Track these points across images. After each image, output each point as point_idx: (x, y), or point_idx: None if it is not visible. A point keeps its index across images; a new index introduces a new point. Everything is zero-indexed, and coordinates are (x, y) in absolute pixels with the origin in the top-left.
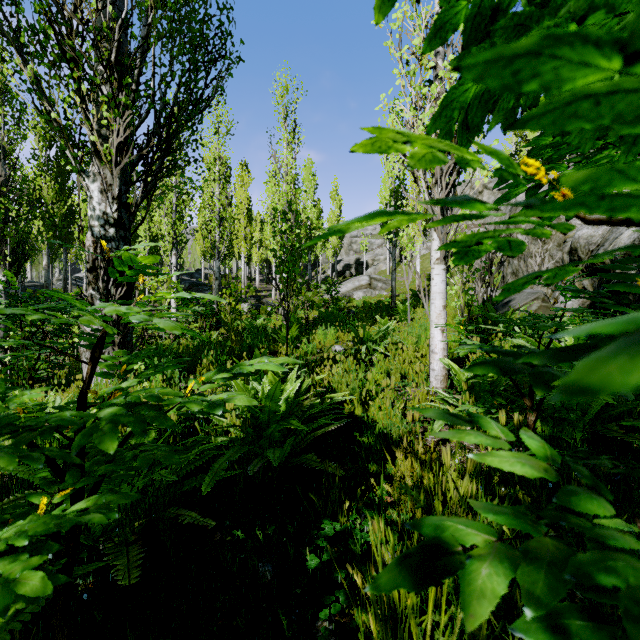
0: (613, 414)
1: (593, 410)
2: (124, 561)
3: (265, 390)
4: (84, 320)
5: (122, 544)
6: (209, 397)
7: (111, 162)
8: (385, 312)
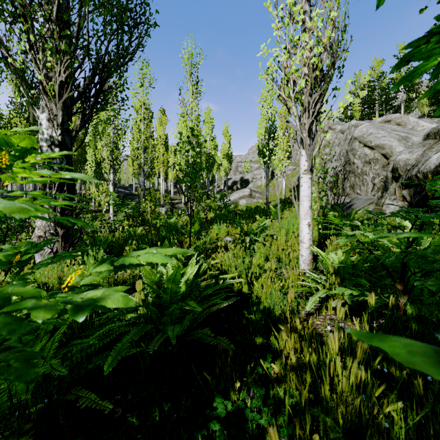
0: None
1: None
2: None
3: (169, 273)
4: None
5: (14, 434)
6: (84, 293)
7: (55, 97)
8: (262, 213)
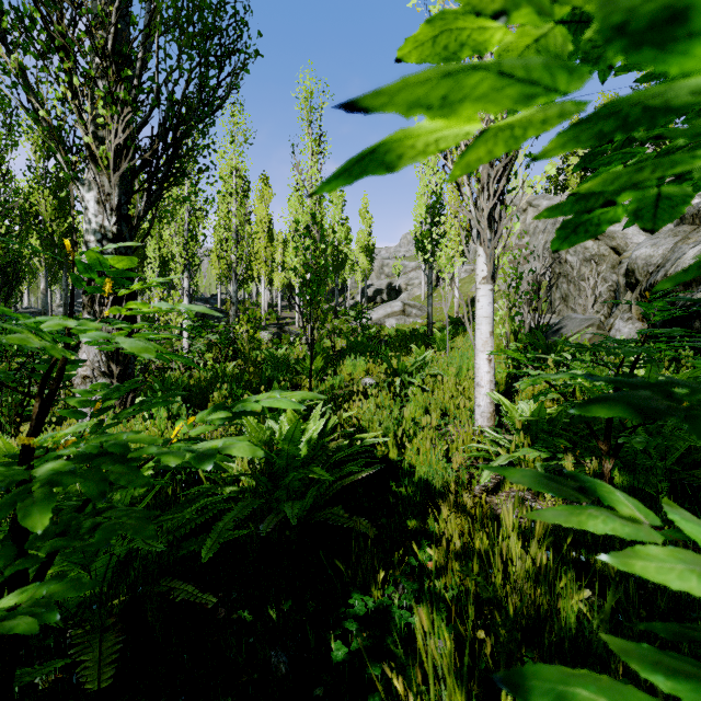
0: (697, 458)
1: (675, 454)
2: (95, 655)
3: (283, 430)
4: (14, 338)
5: (96, 630)
6: (200, 444)
7: (108, 167)
8: (421, 341)
